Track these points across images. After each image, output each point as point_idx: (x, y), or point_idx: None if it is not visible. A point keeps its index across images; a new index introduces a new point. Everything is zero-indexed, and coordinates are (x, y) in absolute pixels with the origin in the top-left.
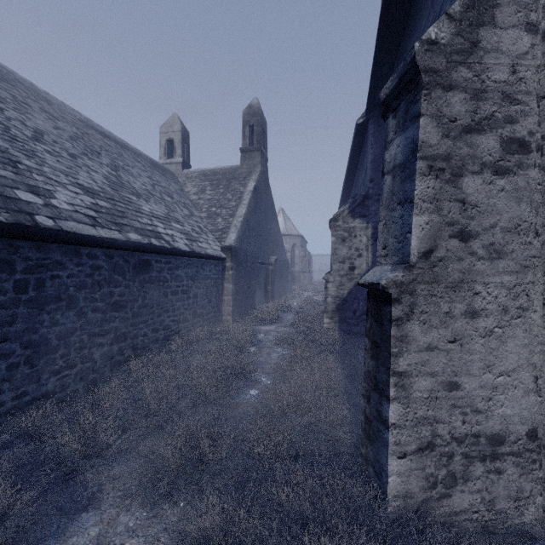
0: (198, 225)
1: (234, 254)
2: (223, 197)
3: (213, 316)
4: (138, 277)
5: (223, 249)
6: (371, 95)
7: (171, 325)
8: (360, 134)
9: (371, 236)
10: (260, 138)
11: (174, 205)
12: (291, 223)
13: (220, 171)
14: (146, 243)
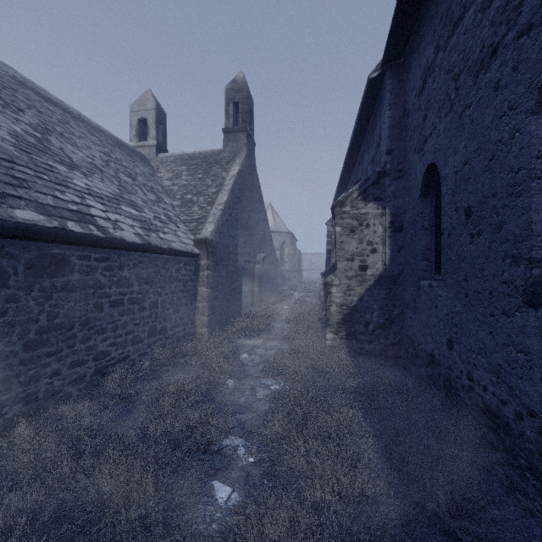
0: (167, 213)
1: (211, 249)
2: (201, 182)
3: (182, 329)
4: (38, 282)
5: (196, 243)
6: (394, 31)
7: (110, 351)
8: (371, 96)
9: (389, 225)
10: (245, 117)
11: (135, 187)
12: (280, 219)
13: (199, 155)
14: (50, 226)
